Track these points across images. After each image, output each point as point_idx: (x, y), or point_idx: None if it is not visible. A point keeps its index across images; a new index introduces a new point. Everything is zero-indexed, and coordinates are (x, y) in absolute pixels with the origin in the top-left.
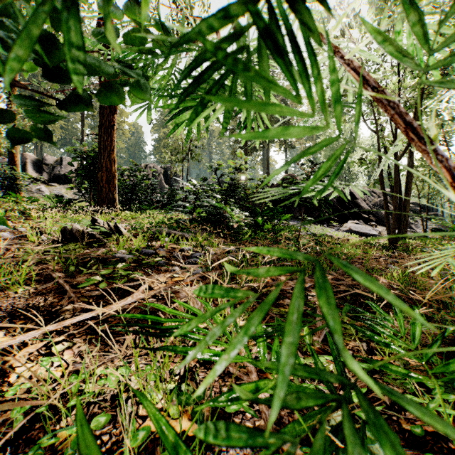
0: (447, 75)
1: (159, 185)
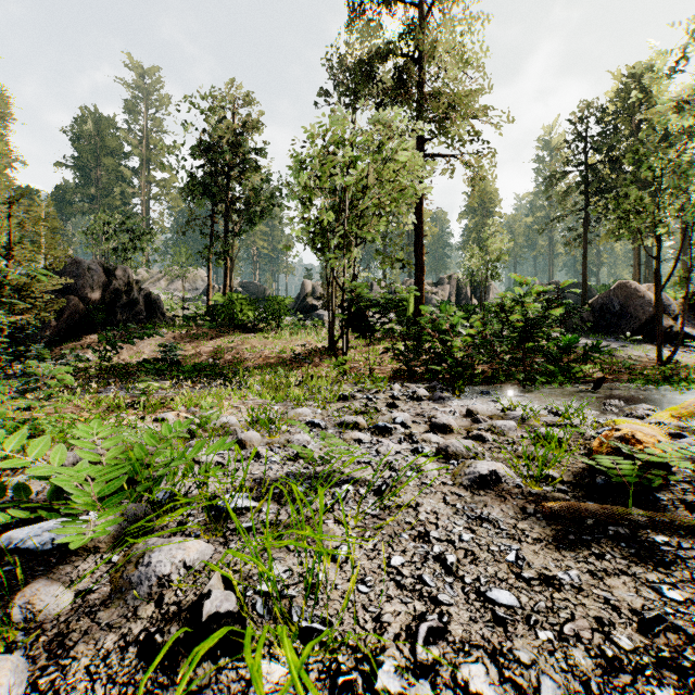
0: (686, 221)
1: (464, 298)
